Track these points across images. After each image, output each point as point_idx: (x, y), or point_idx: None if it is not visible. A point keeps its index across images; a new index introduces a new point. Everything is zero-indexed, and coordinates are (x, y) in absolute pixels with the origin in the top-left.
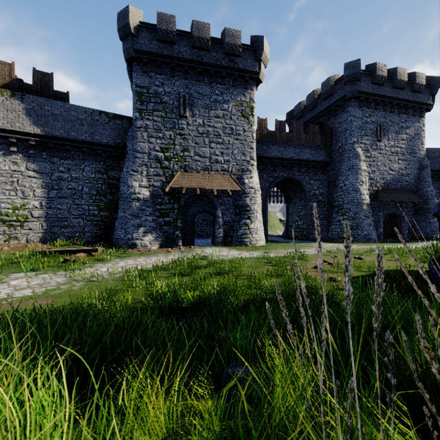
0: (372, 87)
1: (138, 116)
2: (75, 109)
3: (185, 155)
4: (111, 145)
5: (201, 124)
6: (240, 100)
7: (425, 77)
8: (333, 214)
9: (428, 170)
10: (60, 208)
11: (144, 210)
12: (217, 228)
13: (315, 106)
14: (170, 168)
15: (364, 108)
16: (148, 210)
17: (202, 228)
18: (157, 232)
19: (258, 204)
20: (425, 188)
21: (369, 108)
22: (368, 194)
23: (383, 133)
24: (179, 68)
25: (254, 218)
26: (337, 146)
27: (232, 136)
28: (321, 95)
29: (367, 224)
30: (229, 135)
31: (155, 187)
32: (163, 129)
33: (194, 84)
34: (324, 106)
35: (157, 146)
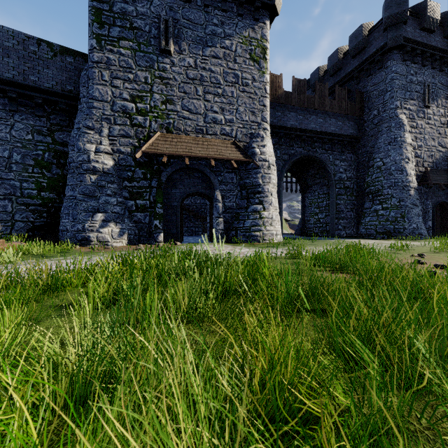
0: (421, 34)
1: (95, 45)
2: None
3: (169, 109)
4: (56, 92)
5: (191, 65)
6: (249, 36)
7: None
8: (367, 203)
9: None
10: None
11: (103, 186)
12: (215, 217)
13: (340, 68)
14: (145, 127)
15: (409, 63)
16: (110, 187)
17: (196, 223)
18: (125, 221)
19: (273, 184)
20: None
21: (415, 63)
22: (415, 175)
23: (431, 97)
24: None
25: (268, 204)
26: (371, 115)
27: (237, 86)
28: (349, 51)
29: (415, 214)
30: (232, 84)
31: (121, 153)
32: (134, 68)
33: (181, 6)
34: (353, 65)
35: (126, 92)
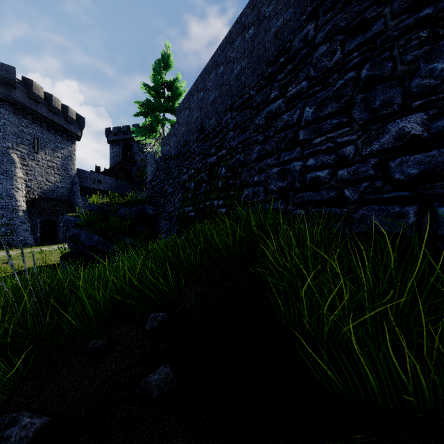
0: (30, 101)
1: None
2: None
3: None
4: None
5: None
6: None
7: (76, 113)
8: None
9: (78, 186)
10: None
11: None
12: None
13: None
14: None
15: (21, 117)
16: None
17: None
18: None
19: None
20: (76, 200)
21: (26, 119)
22: (25, 201)
23: (40, 146)
24: None
25: None
26: None
27: None
28: None
29: (24, 230)
30: None
31: None
32: None
33: None
34: None
35: None
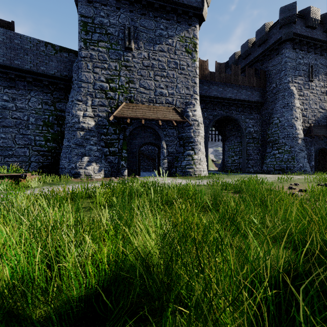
0: (306, 30)
1: (83, 46)
2: (19, 38)
3: (131, 87)
4: (57, 77)
5: (146, 57)
6: (184, 36)
7: None
8: (268, 149)
9: None
10: (4, 137)
11: (88, 139)
12: (162, 159)
13: (249, 53)
14: (115, 99)
15: (298, 51)
16: (92, 139)
17: (148, 163)
18: (102, 162)
19: (201, 136)
20: None
21: (302, 50)
22: (302, 129)
23: (314, 74)
24: (125, 1)
25: (198, 150)
26: (271, 87)
27: (176, 70)
28: (255, 42)
29: (302, 157)
30: (173, 69)
31: (100, 117)
32: (108, 60)
33: (139, 18)
34: (258, 52)
35: (102, 76)
